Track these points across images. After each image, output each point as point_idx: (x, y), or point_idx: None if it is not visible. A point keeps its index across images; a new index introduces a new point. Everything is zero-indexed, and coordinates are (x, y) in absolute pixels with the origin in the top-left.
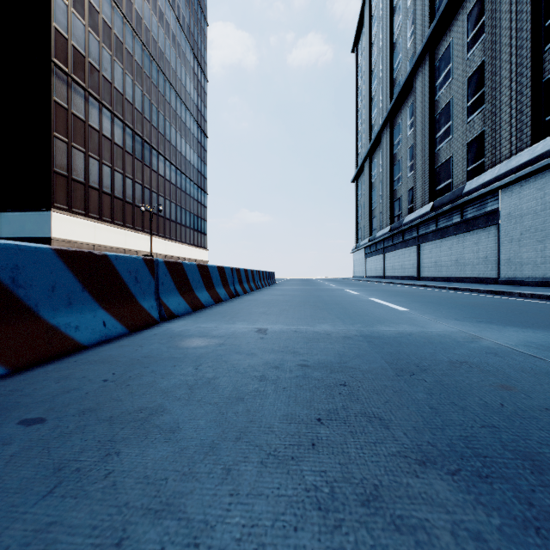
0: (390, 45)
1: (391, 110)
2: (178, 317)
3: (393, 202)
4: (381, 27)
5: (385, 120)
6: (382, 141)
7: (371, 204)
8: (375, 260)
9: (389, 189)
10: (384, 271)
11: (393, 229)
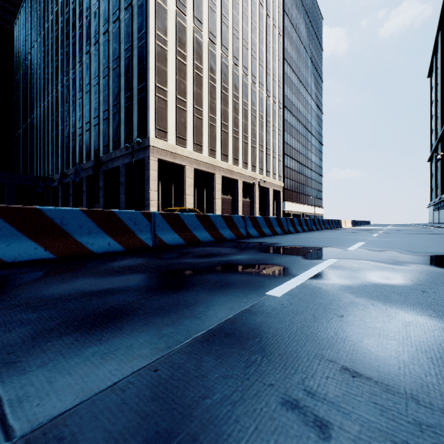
0: (441, 102)
1: (439, 139)
2: (361, 226)
3: (443, 184)
4: (438, 87)
5: (437, 141)
6: (438, 149)
7: (436, 180)
8: (436, 214)
9: (440, 177)
10: (438, 220)
11: (440, 198)
